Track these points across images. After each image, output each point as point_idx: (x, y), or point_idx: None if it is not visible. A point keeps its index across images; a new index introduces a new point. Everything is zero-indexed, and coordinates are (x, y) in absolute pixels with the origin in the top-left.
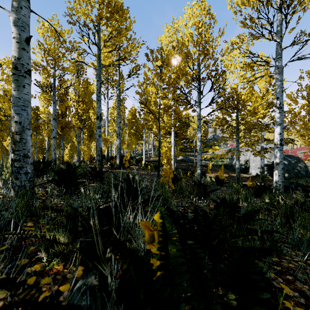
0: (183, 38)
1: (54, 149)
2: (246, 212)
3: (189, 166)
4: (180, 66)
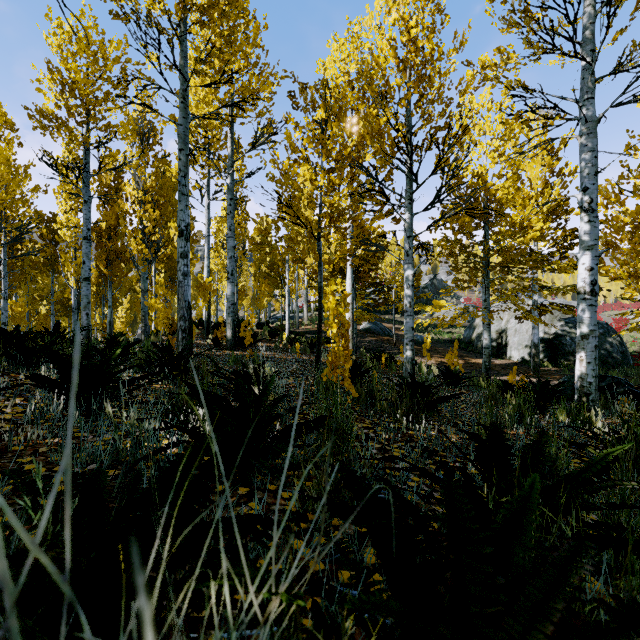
0: (373, 55)
1: (87, 305)
2: (573, 472)
3: (382, 343)
4: (367, 116)
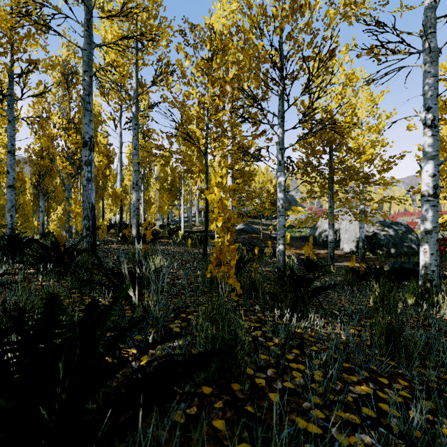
0: None
1: (11, 208)
2: None
3: (253, 239)
4: (247, 40)
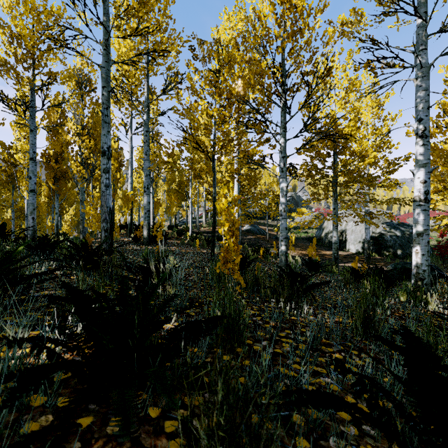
0: (256, 12)
1: (33, 211)
2: None
3: (259, 240)
4: (251, 59)
